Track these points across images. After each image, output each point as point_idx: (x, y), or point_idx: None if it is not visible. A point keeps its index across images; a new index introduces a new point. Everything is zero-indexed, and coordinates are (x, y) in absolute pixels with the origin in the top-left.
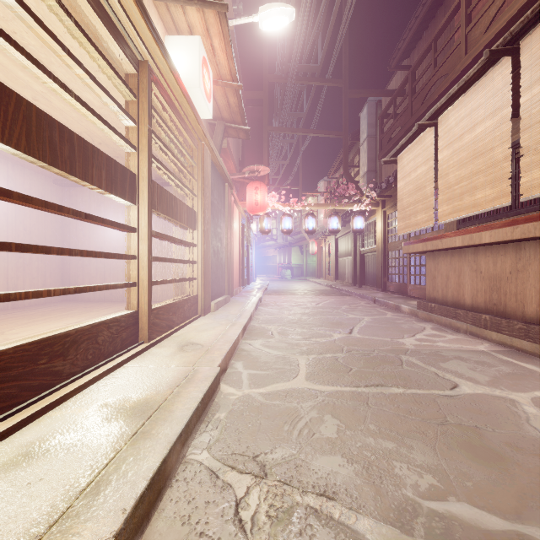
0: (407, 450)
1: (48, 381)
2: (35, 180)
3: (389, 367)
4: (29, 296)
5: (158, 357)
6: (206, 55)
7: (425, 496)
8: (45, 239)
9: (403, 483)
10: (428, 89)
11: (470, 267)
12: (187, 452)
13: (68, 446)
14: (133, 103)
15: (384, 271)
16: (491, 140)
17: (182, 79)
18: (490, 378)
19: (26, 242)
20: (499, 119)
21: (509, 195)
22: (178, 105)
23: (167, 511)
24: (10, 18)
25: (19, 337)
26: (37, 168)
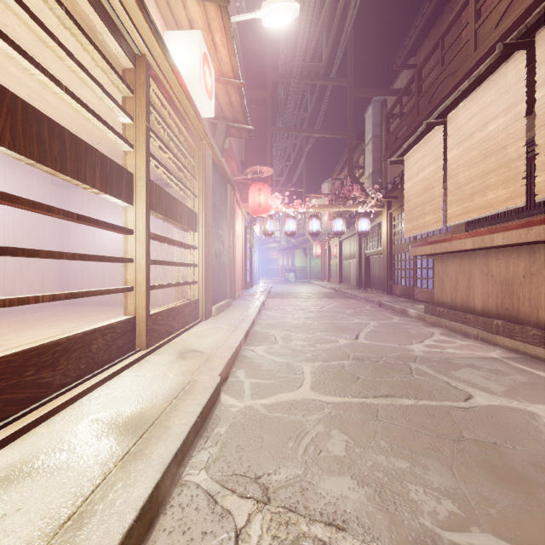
0: (423, 470)
1: (36, 394)
2: (33, 182)
3: (398, 376)
4: (14, 303)
5: (155, 365)
6: (207, 51)
7: (445, 526)
8: (44, 241)
9: (420, 509)
10: (435, 88)
11: (480, 271)
12: (184, 473)
13: (52, 469)
14: (130, 99)
15: (389, 274)
16: (504, 138)
17: (182, 76)
18: (506, 388)
19: (24, 245)
20: (513, 116)
21: (523, 195)
22: (178, 102)
23: (159, 544)
24: (1, 10)
25: (13, 343)
26: (35, 169)
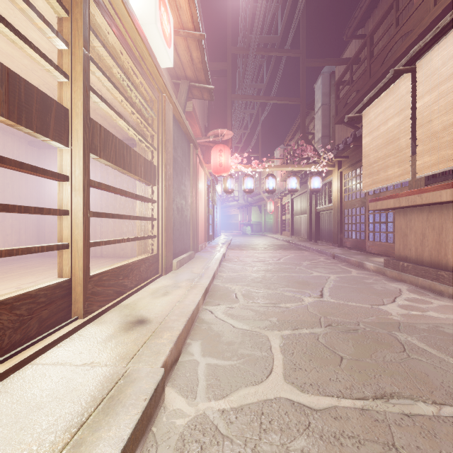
0: None
1: None
2: (9, 141)
3: (390, 355)
4: None
5: (87, 343)
6: None
7: None
8: (19, 197)
9: None
10: (388, 49)
11: None
12: None
13: None
14: (65, 20)
15: (340, 228)
16: None
17: (136, 15)
18: None
19: None
20: None
21: None
22: (131, 42)
23: None
24: None
25: None
26: (9, 129)
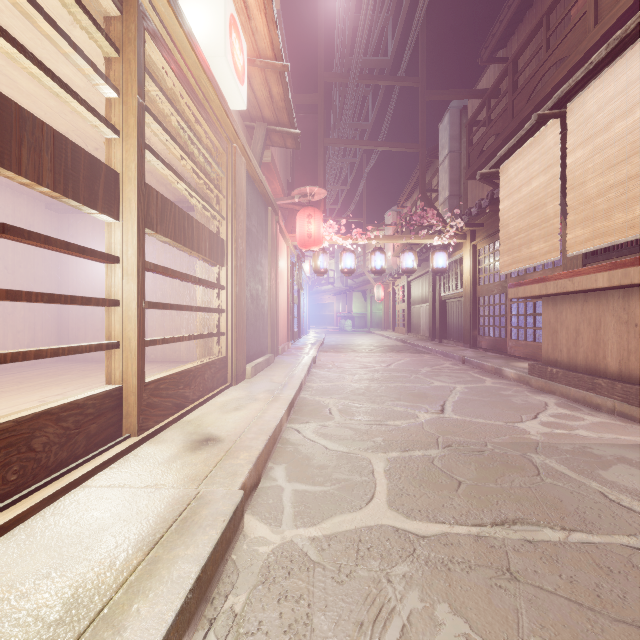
0: None
1: None
2: (20, 204)
3: (520, 479)
4: None
5: (146, 465)
6: (236, 14)
7: None
8: (35, 280)
9: None
10: (536, 81)
11: (616, 318)
12: None
13: None
14: (115, 61)
15: (473, 322)
16: None
17: (200, 45)
18: None
19: (7, 284)
20: None
21: None
22: (193, 80)
23: None
24: None
25: None
26: (21, 187)
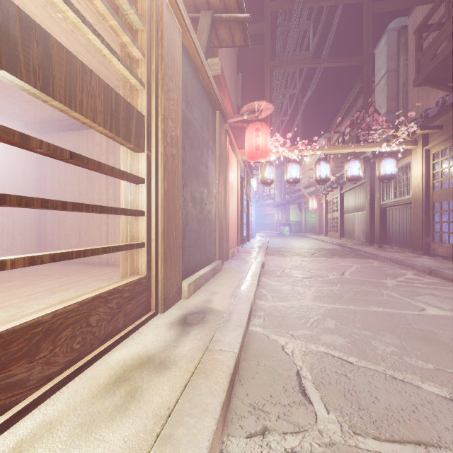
0: None
1: None
2: None
3: None
4: None
5: None
6: None
7: None
8: (13, 191)
9: None
10: None
11: None
12: None
13: None
14: None
15: (426, 228)
16: None
17: None
18: None
19: None
20: None
21: None
22: None
23: None
24: None
25: None
26: None
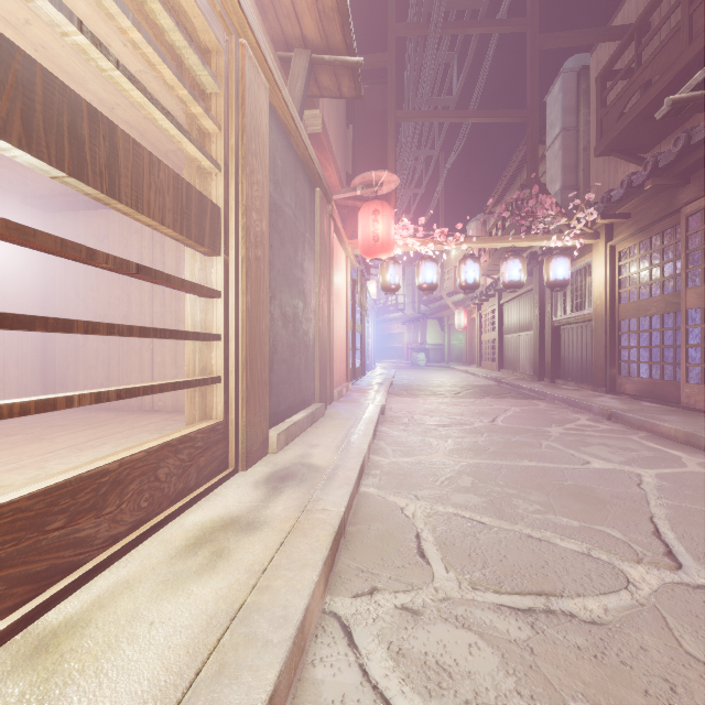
0: None
1: None
2: None
3: None
4: None
5: None
6: None
7: None
8: (4, 300)
9: None
10: None
11: None
12: None
13: None
14: None
15: (610, 356)
16: None
17: None
18: None
19: None
20: None
21: None
22: None
23: None
24: None
25: None
26: None
